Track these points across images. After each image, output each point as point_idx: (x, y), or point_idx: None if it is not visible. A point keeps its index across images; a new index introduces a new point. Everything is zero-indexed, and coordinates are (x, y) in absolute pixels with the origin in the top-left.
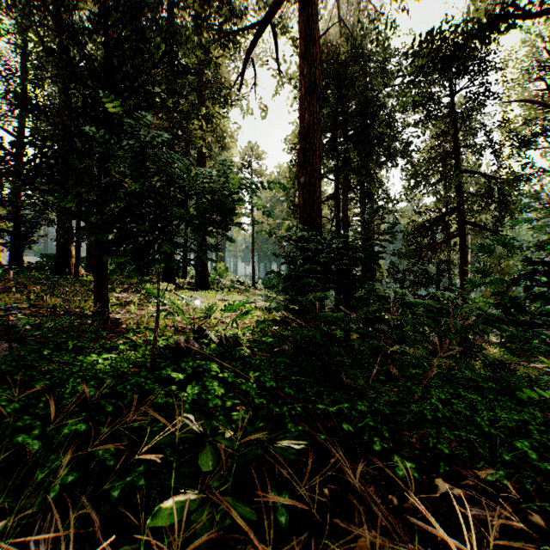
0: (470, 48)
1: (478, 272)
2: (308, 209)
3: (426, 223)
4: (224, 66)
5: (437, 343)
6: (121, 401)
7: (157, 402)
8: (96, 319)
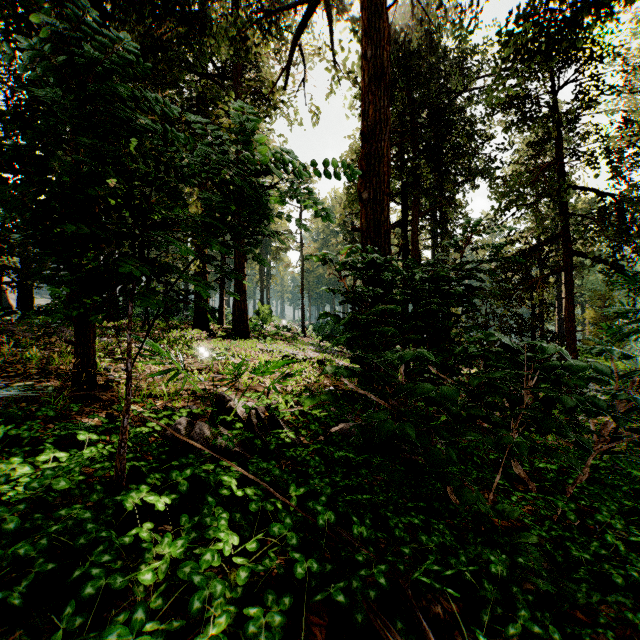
0: (582, 26)
1: (626, 316)
2: (374, 233)
3: (520, 254)
4: (268, 68)
5: (592, 428)
6: (7, 590)
7: (80, 596)
8: (77, 382)
